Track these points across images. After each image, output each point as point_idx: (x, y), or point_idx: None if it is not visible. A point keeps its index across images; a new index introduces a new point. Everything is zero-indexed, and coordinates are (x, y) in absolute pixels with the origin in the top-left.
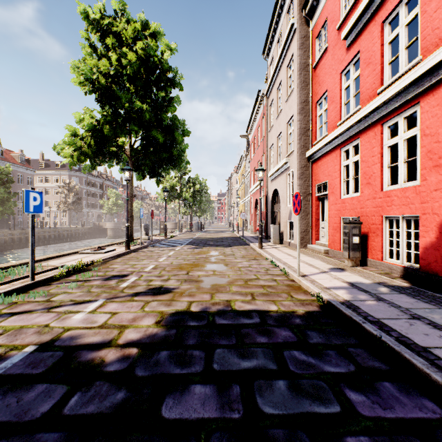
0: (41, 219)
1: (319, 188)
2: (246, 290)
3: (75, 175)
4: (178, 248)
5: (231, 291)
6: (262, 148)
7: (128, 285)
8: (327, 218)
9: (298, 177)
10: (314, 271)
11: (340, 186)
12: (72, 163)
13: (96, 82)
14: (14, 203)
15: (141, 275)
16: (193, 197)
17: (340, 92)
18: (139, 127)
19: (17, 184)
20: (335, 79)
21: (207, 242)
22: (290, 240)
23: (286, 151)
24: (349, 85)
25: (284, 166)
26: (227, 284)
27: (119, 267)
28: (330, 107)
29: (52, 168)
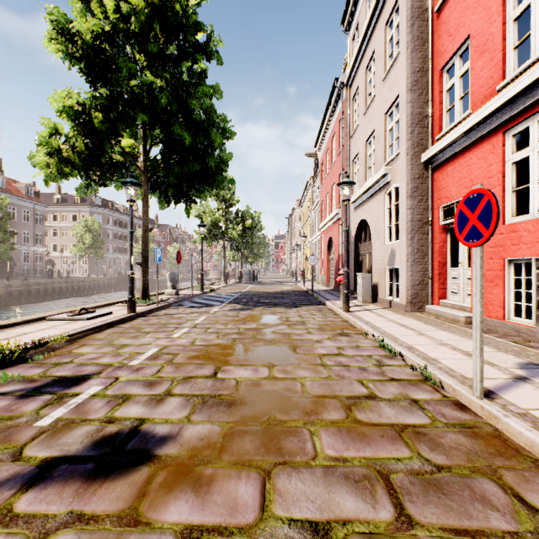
0: (57, 266)
1: (446, 212)
2: (360, 453)
3: (98, 212)
4: (214, 310)
5: (318, 457)
6: (339, 163)
7: (58, 420)
8: (465, 261)
9: (409, 195)
10: (494, 374)
11: (504, 202)
12: (51, 177)
13: (80, 43)
14: (11, 245)
15: (116, 378)
16: (243, 237)
17: (502, 27)
18: (154, 120)
19: (22, 223)
20: (491, 8)
21: (260, 299)
22: (391, 298)
23: (383, 158)
24: (527, 7)
25: (381, 181)
26: (304, 422)
27: (88, 353)
28: (477, 63)
29: (70, 203)
